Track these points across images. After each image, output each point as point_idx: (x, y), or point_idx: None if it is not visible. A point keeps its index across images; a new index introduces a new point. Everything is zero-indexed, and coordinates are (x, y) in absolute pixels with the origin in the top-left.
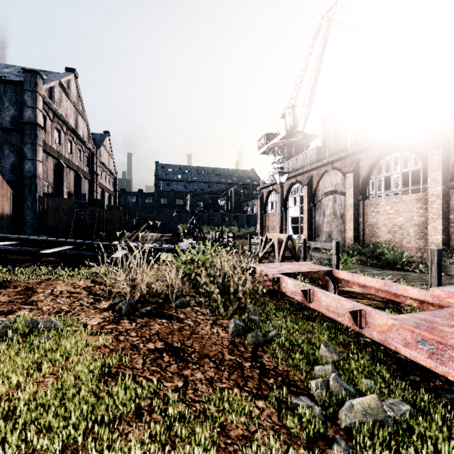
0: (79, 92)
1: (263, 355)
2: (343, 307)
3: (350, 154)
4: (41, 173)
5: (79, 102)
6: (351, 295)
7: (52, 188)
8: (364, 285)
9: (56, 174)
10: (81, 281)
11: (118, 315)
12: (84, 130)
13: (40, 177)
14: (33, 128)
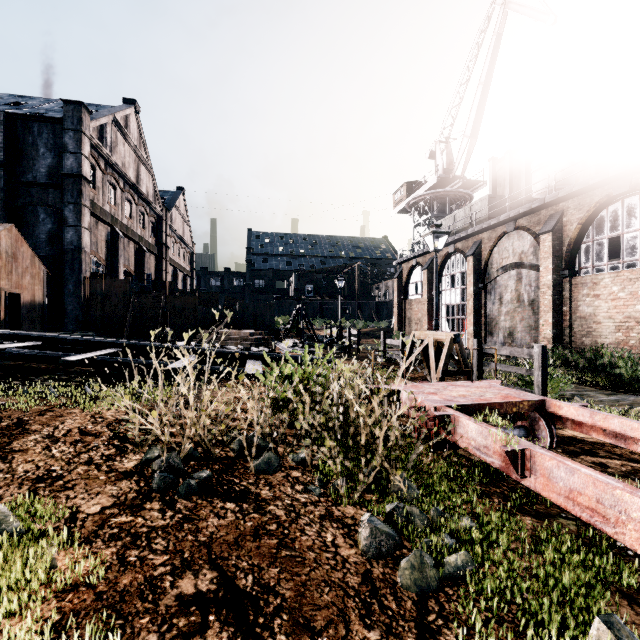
0: (141, 132)
1: (443, 628)
2: (621, 505)
3: (547, 203)
4: (87, 245)
5: (142, 146)
6: (582, 447)
7: (104, 266)
8: (619, 434)
9: (109, 247)
10: (111, 410)
11: (146, 488)
12: (148, 185)
13: (86, 251)
14: (76, 182)
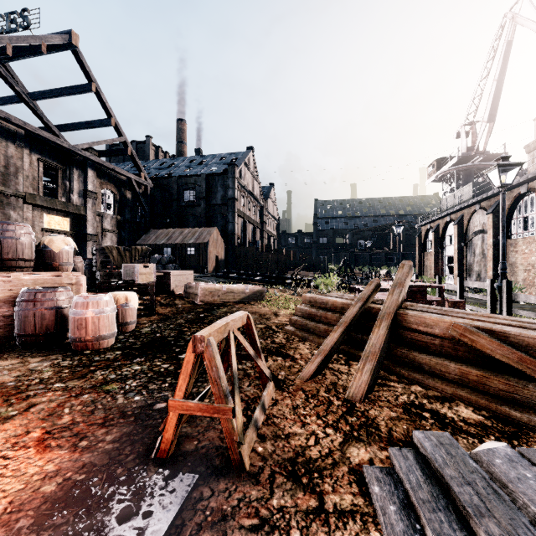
0: (254, 162)
1: None
2: None
3: (491, 195)
4: (236, 230)
5: (254, 169)
6: None
7: (240, 239)
8: None
9: (242, 229)
10: (275, 289)
11: (292, 295)
12: (257, 190)
13: (236, 233)
14: (233, 202)
